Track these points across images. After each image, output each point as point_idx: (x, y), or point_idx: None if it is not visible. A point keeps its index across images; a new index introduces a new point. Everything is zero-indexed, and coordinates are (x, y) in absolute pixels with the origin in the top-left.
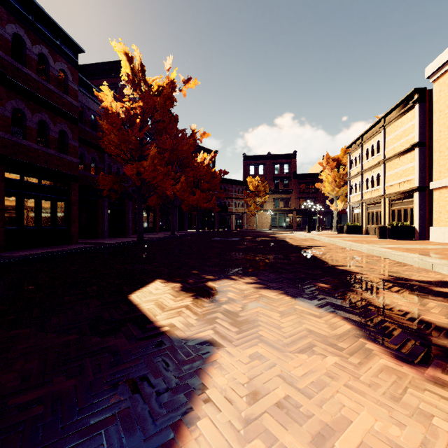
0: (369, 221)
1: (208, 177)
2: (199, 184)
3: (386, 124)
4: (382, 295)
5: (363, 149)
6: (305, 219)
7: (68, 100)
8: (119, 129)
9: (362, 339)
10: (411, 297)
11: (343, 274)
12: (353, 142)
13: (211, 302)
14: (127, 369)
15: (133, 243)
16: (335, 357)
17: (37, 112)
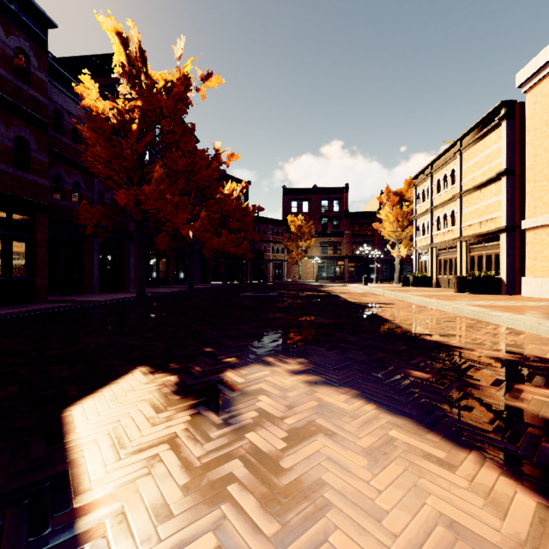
0: (441, 271)
1: (238, 214)
2: (227, 223)
3: (463, 148)
4: (530, 397)
5: (433, 180)
6: (359, 268)
7: (30, 94)
8: (108, 138)
9: None
10: None
11: (439, 349)
12: (420, 171)
13: (224, 423)
14: None
15: (130, 301)
16: None
17: None
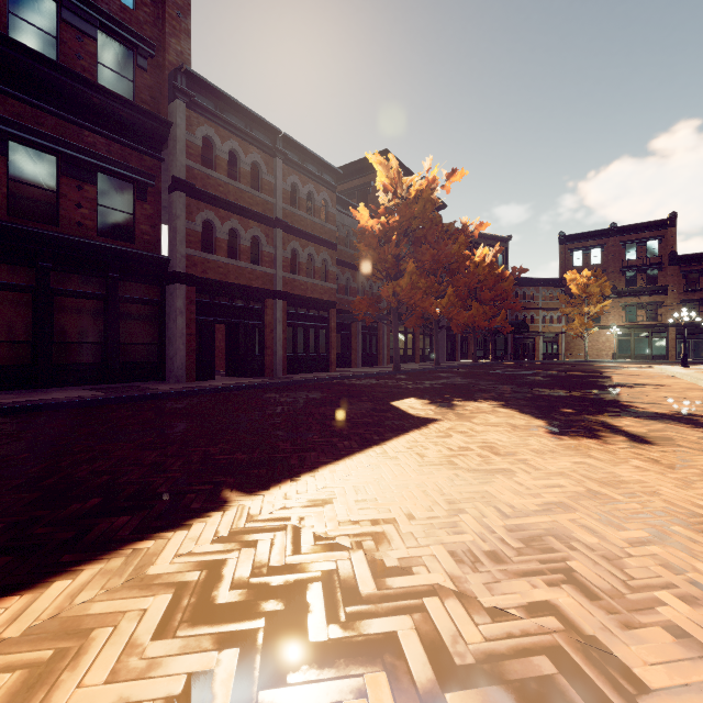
0: None
1: (490, 282)
2: (478, 293)
3: None
4: (619, 419)
5: None
6: (699, 342)
7: (328, 227)
8: (375, 248)
9: (541, 428)
10: (652, 422)
11: (615, 407)
12: None
13: (449, 409)
14: (393, 420)
15: (389, 373)
16: (509, 429)
17: (306, 247)
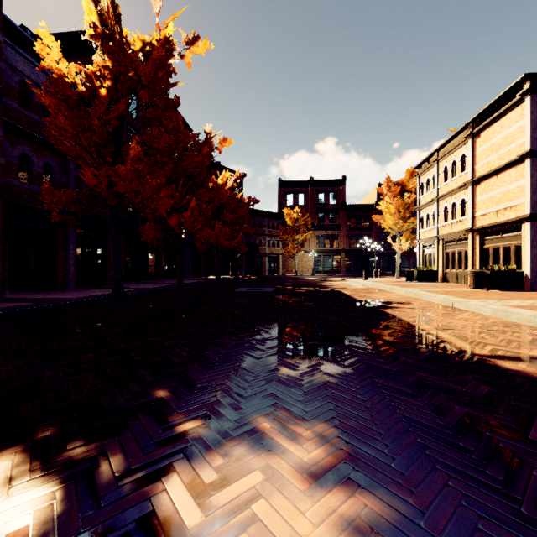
0: (448, 264)
1: (232, 205)
2: (220, 215)
3: (475, 131)
4: None
5: (439, 168)
6: (356, 262)
7: None
8: (73, 107)
9: None
10: None
11: None
12: (424, 159)
13: None
14: None
15: (103, 299)
16: None
17: None
